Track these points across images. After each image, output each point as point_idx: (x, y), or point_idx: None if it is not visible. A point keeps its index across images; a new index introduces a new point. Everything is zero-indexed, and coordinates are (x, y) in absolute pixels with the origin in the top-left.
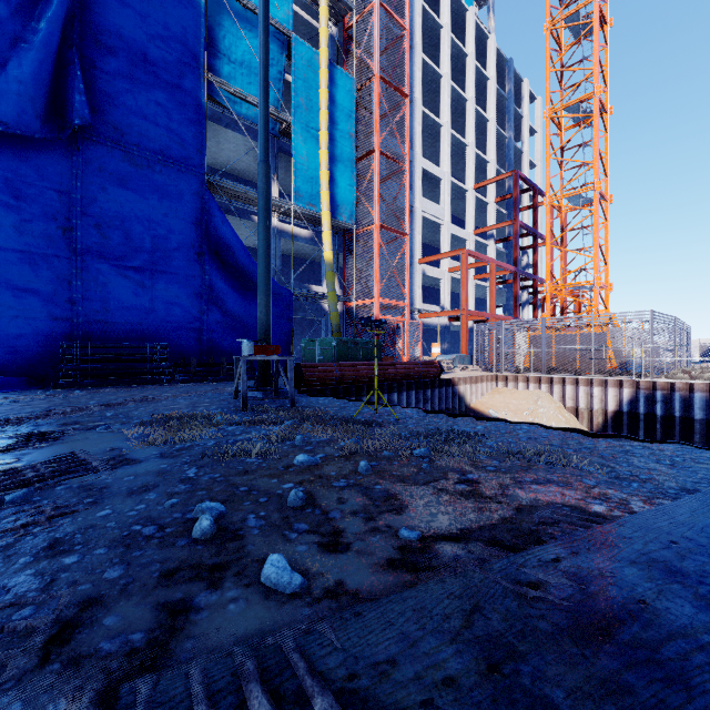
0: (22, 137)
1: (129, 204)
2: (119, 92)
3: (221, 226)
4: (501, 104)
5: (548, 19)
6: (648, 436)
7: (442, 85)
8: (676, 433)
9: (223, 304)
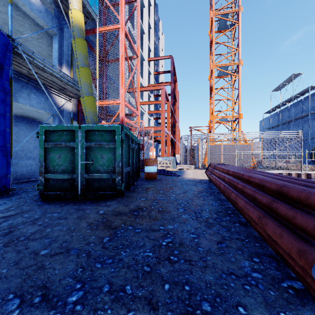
0: None
1: None
2: None
3: None
4: None
5: None
6: None
7: None
8: None
9: None
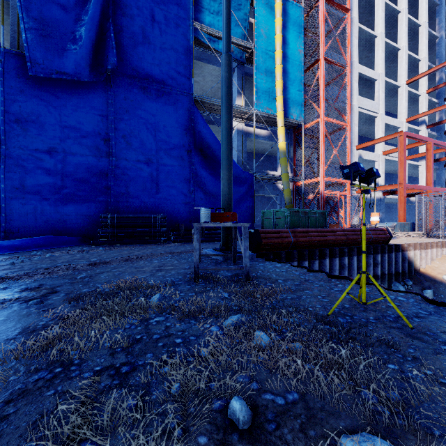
0: (81, 83)
1: (143, 120)
2: (137, 45)
3: (202, 130)
4: (432, 11)
5: None
6: None
7: (376, 4)
8: None
9: (204, 186)
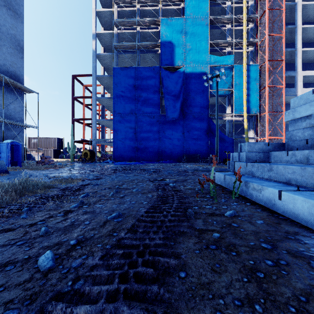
0: (177, 118)
1: (193, 125)
2: (191, 103)
3: (212, 125)
4: None
5: None
6: None
7: None
8: None
9: (213, 144)
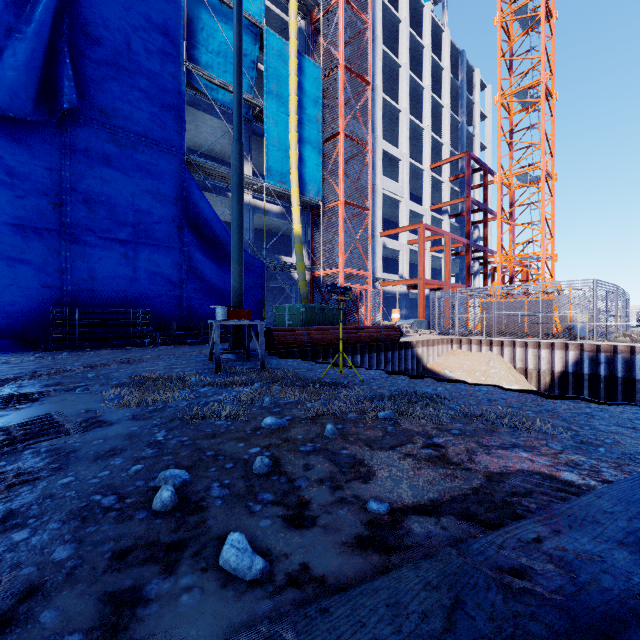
0: (16, 119)
1: (114, 182)
2: (105, 79)
3: (199, 202)
4: (455, 92)
5: (498, 12)
6: (592, 395)
7: (401, 74)
8: (618, 392)
9: (201, 273)
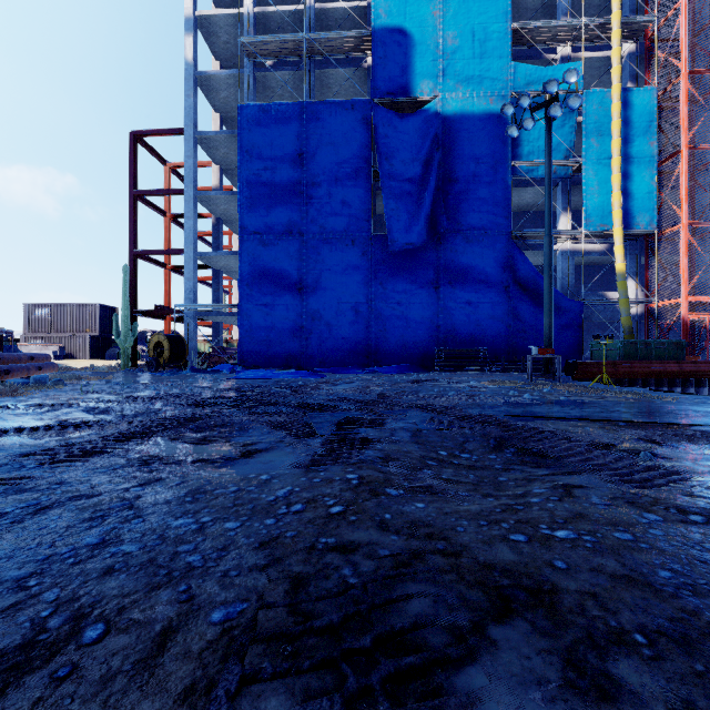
0: (419, 246)
1: (465, 266)
2: (460, 202)
3: (521, 265)
4: None
5: None
6: None
7: None
8: None
9: (523, 319)
